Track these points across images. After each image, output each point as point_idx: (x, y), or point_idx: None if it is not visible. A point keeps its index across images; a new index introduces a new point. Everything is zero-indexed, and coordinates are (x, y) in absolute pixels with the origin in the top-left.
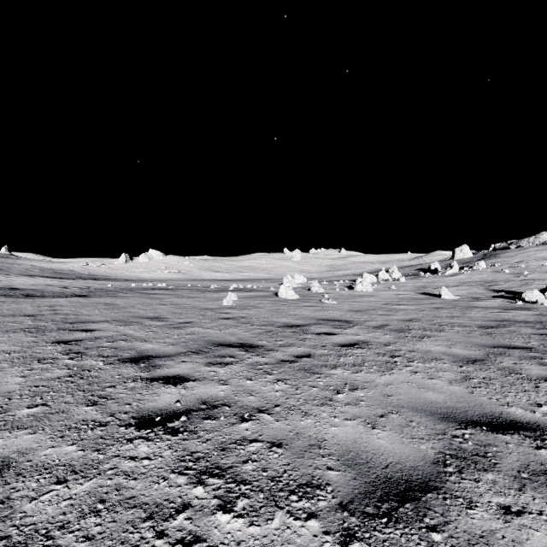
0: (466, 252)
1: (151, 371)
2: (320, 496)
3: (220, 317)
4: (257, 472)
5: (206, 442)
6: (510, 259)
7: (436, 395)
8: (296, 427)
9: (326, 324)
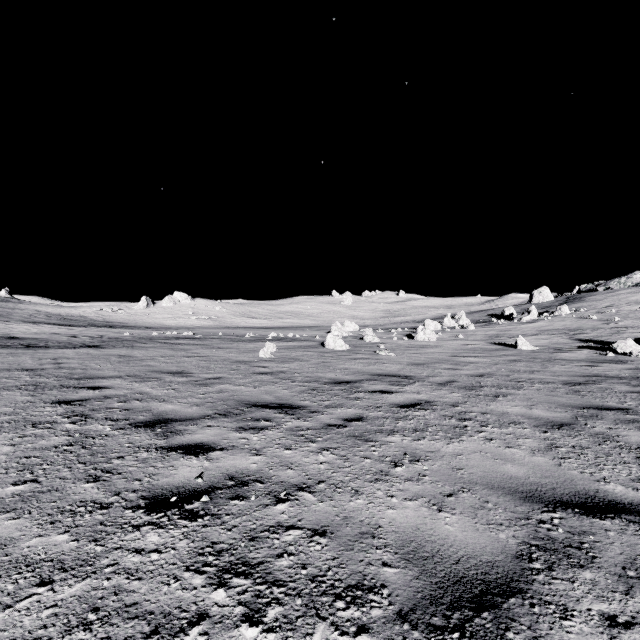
0: (546, 295)
1: (169, 438)
2: (374, 601)
3: (256, 372)
4: (294, 569)
5: (231, 529)
6: (598, 303)
7: (516, 468)
8: (344, 510)
9: (382, 380)
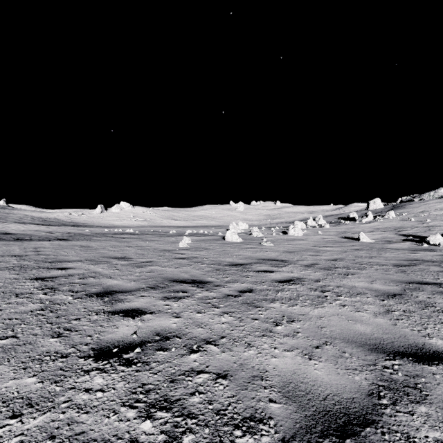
0: (378, 204)
1: (113, 305)
2: (263, 430)
3: (176, 257)
4: (203, 404)
5: (157, 373)
6: (415, 209)
7: (364, 327)
8: (240, 358)
9: (265, 263)
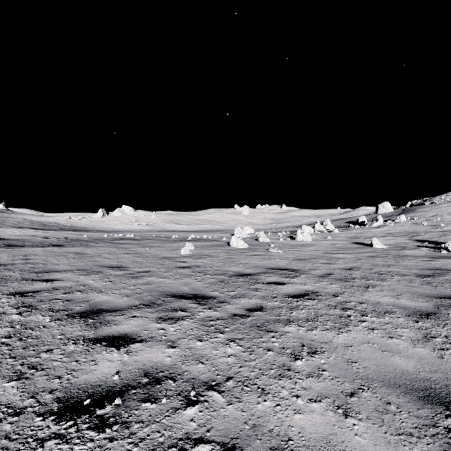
0: (387, 207)
1: (97, 329)
2: None
3: (177, 266)
4: None
5: (138, 444)
6: (426, 213)
7: (404, 361)
8: (252, 415)
9: (275, 273)
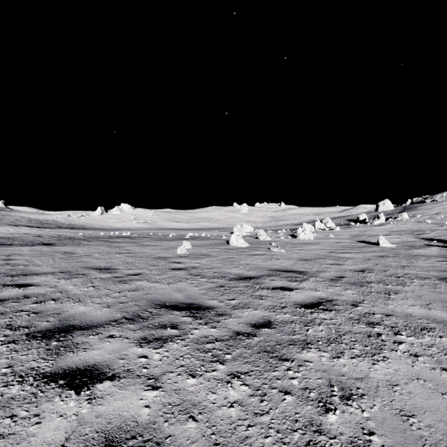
0: (388, 205)
1: (59, 357)
2: None
3: (172, 267)
4: None
5: None
6: (428, 211)
7: None
8: None
9: (280, 275)
